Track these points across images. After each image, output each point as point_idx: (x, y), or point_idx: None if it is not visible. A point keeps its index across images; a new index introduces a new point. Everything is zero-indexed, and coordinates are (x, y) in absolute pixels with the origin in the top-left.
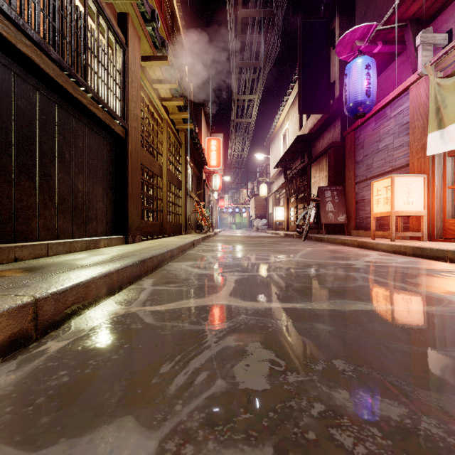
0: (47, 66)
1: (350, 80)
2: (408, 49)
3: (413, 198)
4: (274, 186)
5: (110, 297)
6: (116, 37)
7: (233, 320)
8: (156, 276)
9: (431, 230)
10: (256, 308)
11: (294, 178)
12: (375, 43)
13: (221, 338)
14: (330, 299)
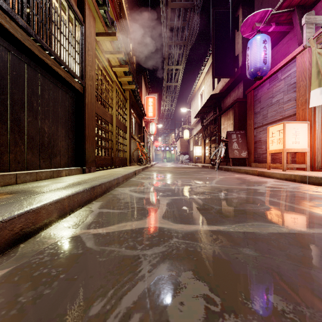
0: (15, 31)
1: (251, 52)
2: (295, 28)
3: (299, 139)
4: (193, 131)
5: (61, 220)
6: (75, 15)
7: (166, 244)
8: (103, 200)
9: (313, 163)
10: (185, 230)
11: (209, 125)
12: (269, 24)
13: (155, 266)
14: (248, 221)
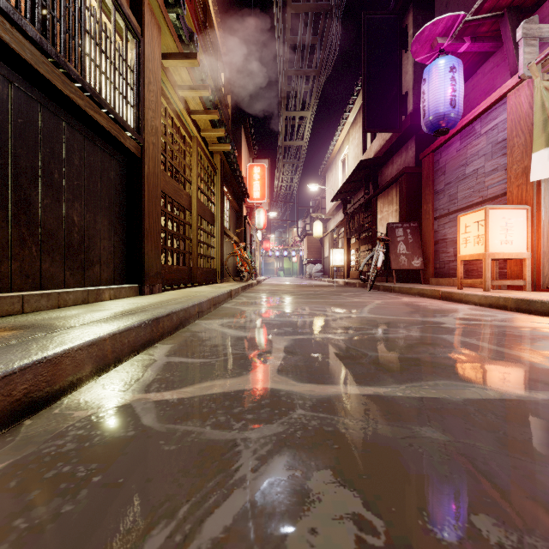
0: (21, 47)
1: (429, 87)
2: (505, 46)
3: (513, 236)
4: (330, 224)
5: (100, 376)
6: (126, 22)
7: (284, 419)
8: (174, 341)
9: (536, 277)
10: (318, 395)
11: (356, 213)
12: (461, 39)
13: (264, 460)
14: (428, 379)
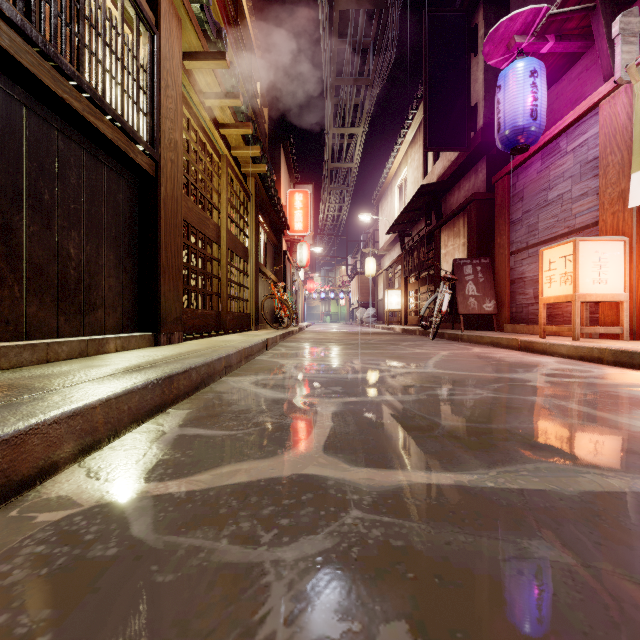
0: None
1: (505, 95)
2: (597, 44)
3: (607, 274)
4: (385, 261)
5: (86, 456)
6: (138, 10)
7: (333, 527)
8: (192, 405)
9: (636, 324)
10: (379, 486)
11: (416, 247)
12: (543, 38)
13: (304, 603)
14: (525, 461)
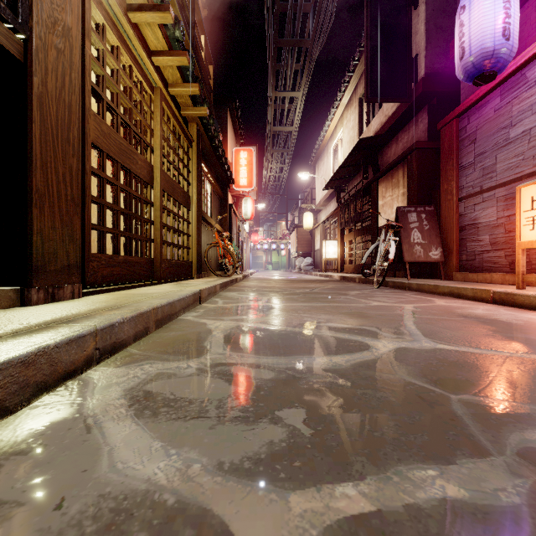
0: None
1: (471, 14)
2: None
3: None
4: (321, 215)
5: None
6: None
7: None
8: None
9: None
10: None
11: (352, 201)
12: None
13: None
14: None
